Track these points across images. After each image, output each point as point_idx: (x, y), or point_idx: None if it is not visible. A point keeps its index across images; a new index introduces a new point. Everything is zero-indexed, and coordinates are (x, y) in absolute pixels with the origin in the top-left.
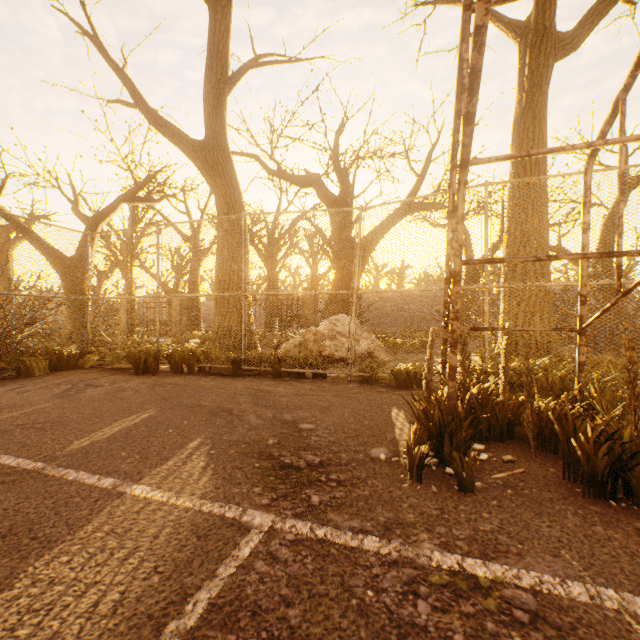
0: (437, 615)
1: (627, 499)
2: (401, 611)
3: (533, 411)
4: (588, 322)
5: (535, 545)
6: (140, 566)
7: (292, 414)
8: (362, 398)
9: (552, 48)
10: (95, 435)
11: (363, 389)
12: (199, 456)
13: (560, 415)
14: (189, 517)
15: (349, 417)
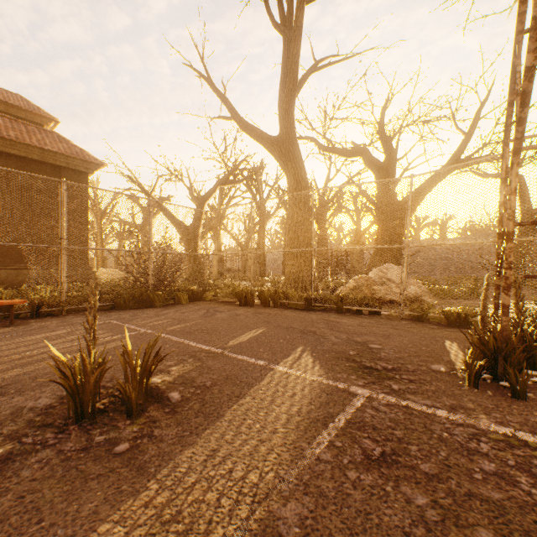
0: (495, 451)
1: None
2: (468, 445)
3: None
4: None
5: None
6: (301, 400)
7: (361, 338)
8: (416, 331)
9: None
10: (238, 339)
11: (415, 325)
12: (307, 356)
13: None
14: (316, 384)
15: (407, 343)
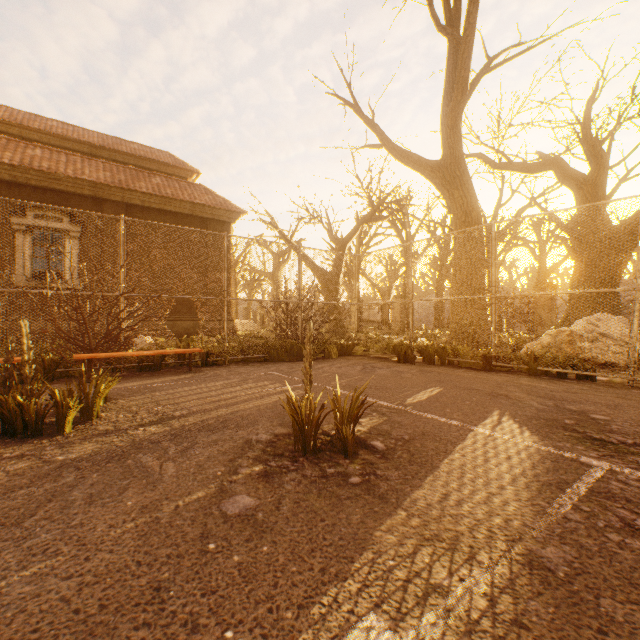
0: None
1: None
2: None
3: None
4: None
5: None
6: (521, 463)
7: (574, 406)
8: None
9: None
10: (415, 397)
11: None
12: (507, 420)
13: None
14: (533, 450)
15: None
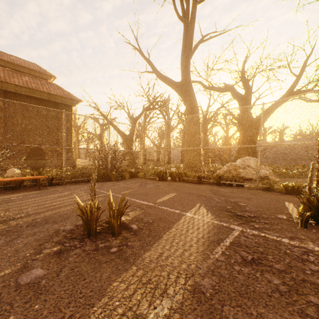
0: (317, 260)
1: None
2: (302, 257)
3: None
4: None
5: None
6: (203, 231)
7: (233, 199)
8: (266, 196)
9: None
10: (162, 198)
11: (265, 193)
12: (202, 208)
13: None
14: (210, 223)
15: (262, 203)
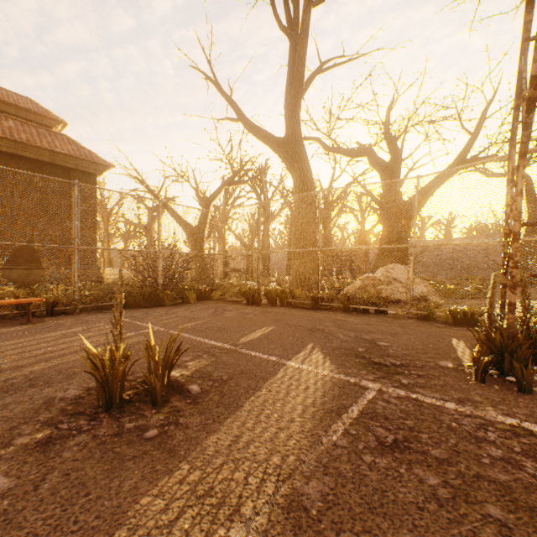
0: (501, 439)
1: None
2: (476, 433)
3: None
4: None
5: None
6: (315, 393)
7: (368, 336)
8: (422, 330)
9: None
10: (249, 336)
11: (422, 324)
12: (317, 352)
13: None
14: (328, 378)
15: (415, 341)
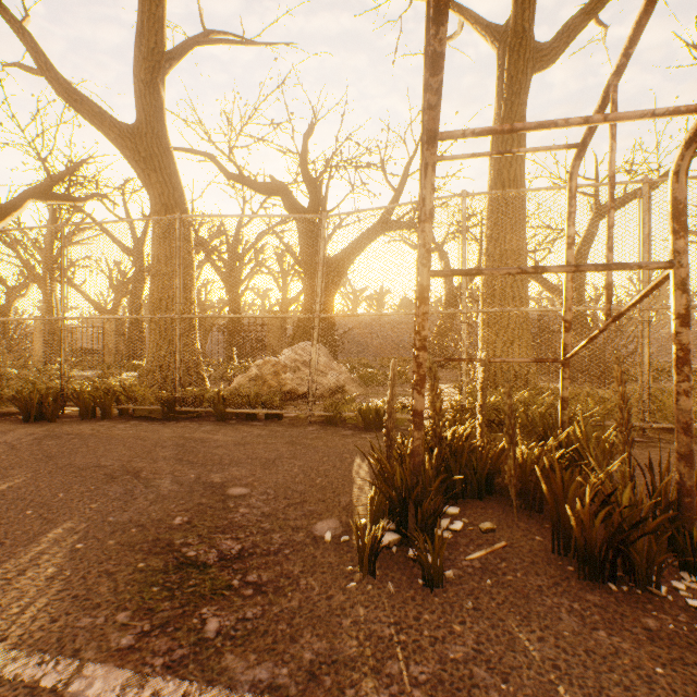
0: None
1: (628, 579)
2: None
3: (516, 463)
4: (573, 352)
5: (524, 681)
6: None
7: (224, 473)
8: (321, 445)
9: (530, 57)
10: None
11: (324, 432)
12: (53, 556)
13: (549, 471)
14: None
15: (298, 474)
